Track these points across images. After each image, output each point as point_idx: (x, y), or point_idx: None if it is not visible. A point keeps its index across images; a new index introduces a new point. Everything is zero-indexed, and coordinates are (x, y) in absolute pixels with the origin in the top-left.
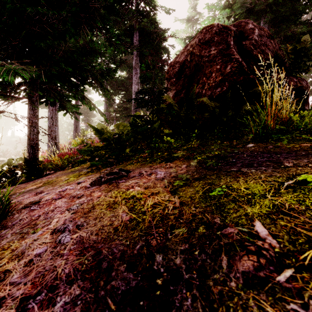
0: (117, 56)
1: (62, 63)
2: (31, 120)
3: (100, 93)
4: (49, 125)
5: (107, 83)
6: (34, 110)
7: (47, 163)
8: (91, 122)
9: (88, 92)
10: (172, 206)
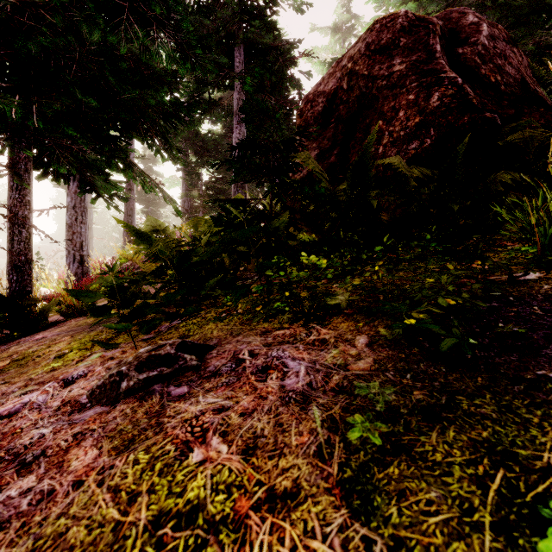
0: (204, 92)
1: (74, 88)
2: (12, 212)
3: (164, 158)
4: (70, 221)
5: (187, 144)
6: (21, 191)
7: (61, 296)
8: (160, 215)
9: (154, 162)
10: None
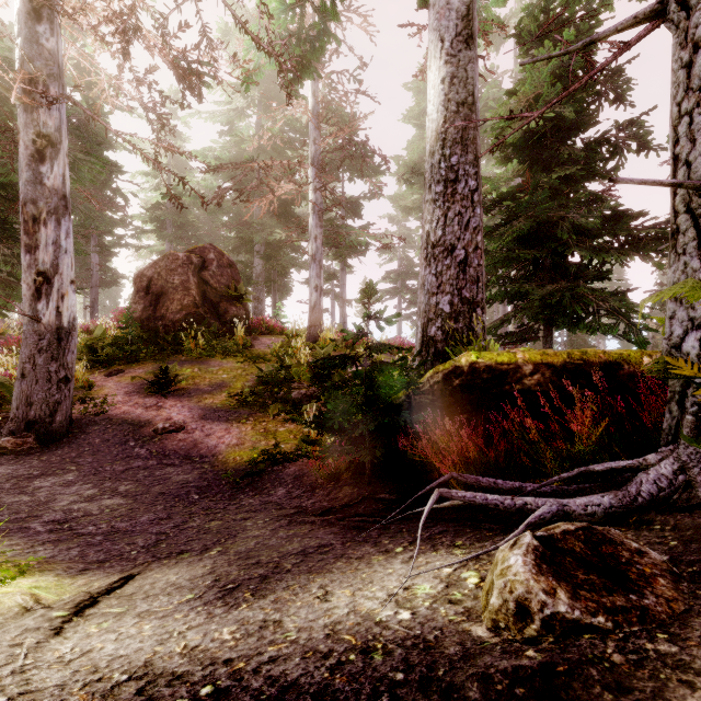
0: None
1: None
2: None
3: None
4: None
5: None
6: None
7: None
8: None
9: None
10: (148, 376)
